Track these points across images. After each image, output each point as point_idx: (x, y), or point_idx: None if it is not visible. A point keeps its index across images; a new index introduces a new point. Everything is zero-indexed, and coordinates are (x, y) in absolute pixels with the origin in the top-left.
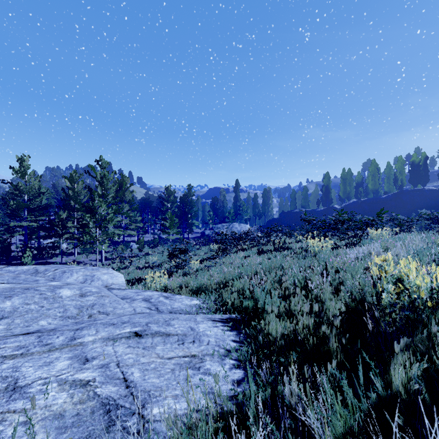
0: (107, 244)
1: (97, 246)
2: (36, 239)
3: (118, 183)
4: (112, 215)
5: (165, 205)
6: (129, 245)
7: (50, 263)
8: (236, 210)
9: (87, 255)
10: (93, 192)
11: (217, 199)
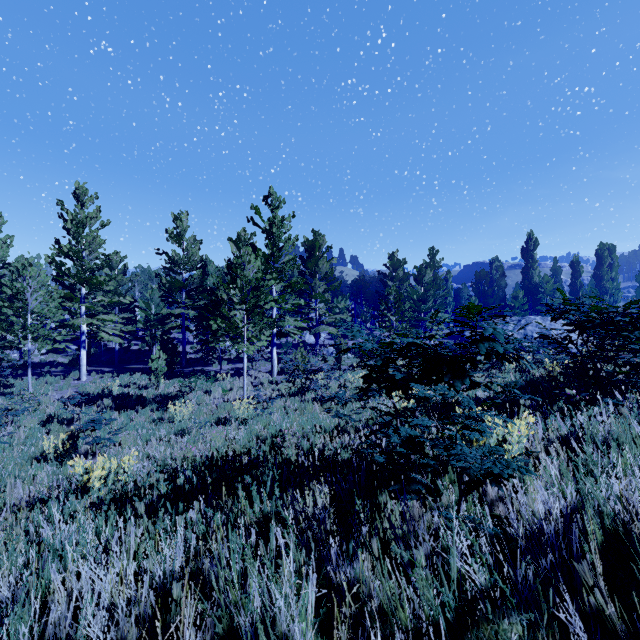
0: (263, 342)
1: (238, 345)
2: (201, 336)
3: (308, 246)
4: (272, 282)
5: (388, 285)
6: (323, 351)
7: (201, 373)
8: (527, 293)
9: (258, 363)
10: (257, 251)
11: (487, 274)
